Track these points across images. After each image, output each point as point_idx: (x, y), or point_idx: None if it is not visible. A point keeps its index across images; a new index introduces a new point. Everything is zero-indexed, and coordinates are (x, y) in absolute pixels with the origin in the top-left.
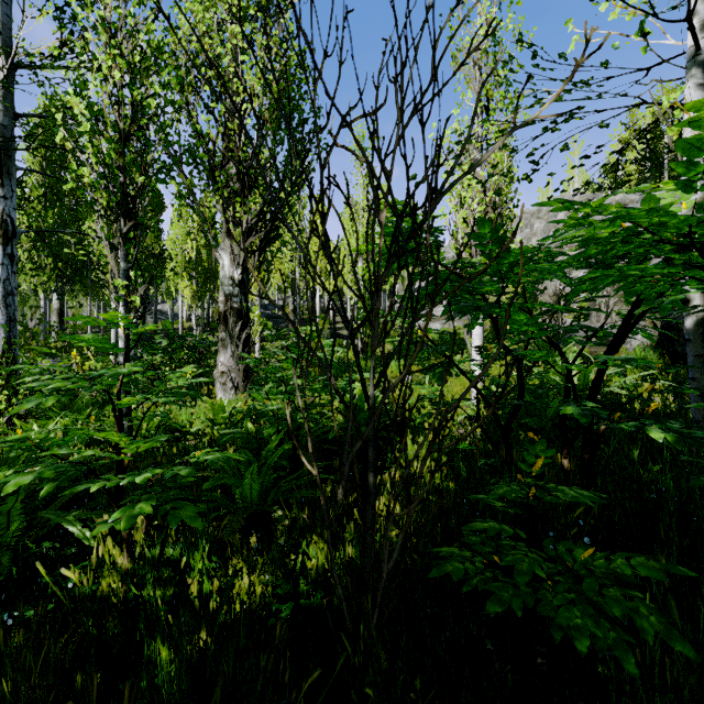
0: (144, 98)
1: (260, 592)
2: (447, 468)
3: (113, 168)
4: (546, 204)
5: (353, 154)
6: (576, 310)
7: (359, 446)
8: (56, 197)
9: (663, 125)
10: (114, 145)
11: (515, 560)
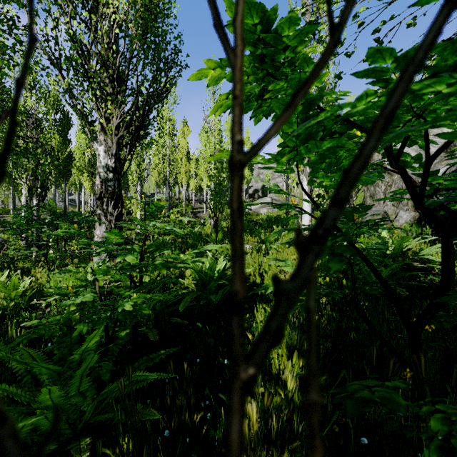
0: None
1: None
2: None
3: None
4: None
5: None
6: None
7: None
8: None
9: None
10: None
11: None
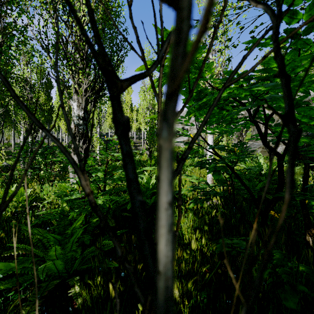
0: None
1: None
2: (207, 234)
3: None
4: None
5: None
6: None
7: None
8: None
9: None
10: None
11: None
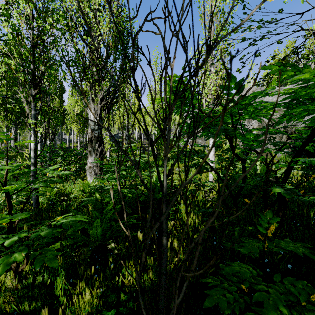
0: (45, 26)
1: (95, 302)
2: (201, 217)
3: (27, 61)
4: (268, 68)
5: (152, 32)
6: (282, 132)
7: (157, 226)
8: (12, 84)
9: (289, 57)
10: (27, 49)
11: (262, 297)
